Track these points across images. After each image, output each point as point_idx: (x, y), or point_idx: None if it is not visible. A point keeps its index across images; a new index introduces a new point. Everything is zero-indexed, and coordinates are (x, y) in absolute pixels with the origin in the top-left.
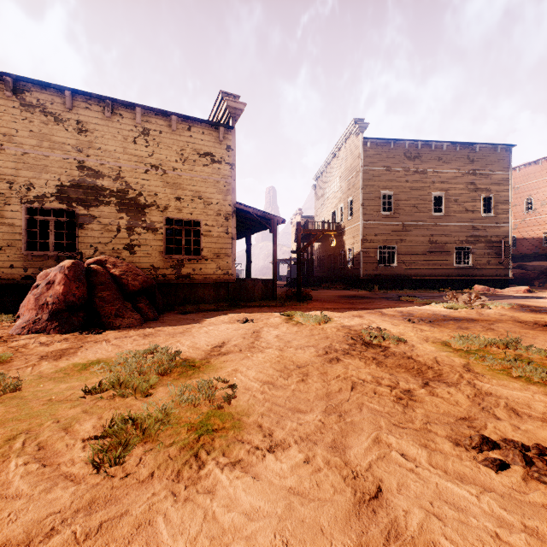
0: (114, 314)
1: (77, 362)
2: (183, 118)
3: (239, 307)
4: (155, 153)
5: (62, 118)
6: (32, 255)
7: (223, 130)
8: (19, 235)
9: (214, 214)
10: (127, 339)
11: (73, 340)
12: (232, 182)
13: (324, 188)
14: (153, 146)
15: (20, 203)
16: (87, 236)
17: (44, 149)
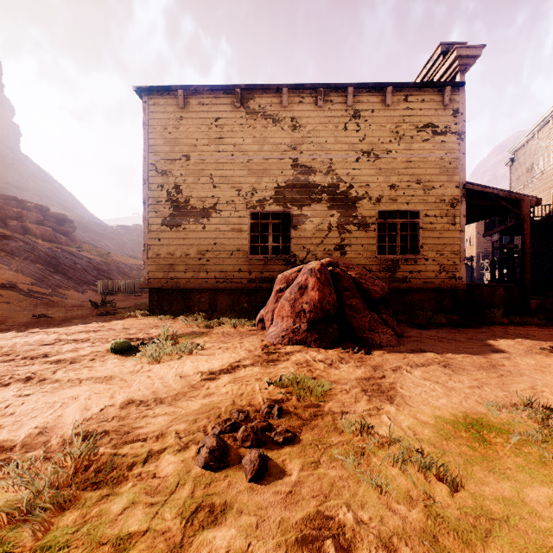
0: (367, 328)
1: (443, 417)
2: (398, 88)
3: (484, 323)
4: (367, 136)
5: (279, 118)
6: (255, 259)
7: (449, 90)
8: (245, 240)
9: (435, 200)
10: (431, 371)
11: (354, 362)
12: (460, 156)
13: (532, 160)
14: (364, 129)
15: (245, 209)
16: (300, 237)
17: (264, 152)
